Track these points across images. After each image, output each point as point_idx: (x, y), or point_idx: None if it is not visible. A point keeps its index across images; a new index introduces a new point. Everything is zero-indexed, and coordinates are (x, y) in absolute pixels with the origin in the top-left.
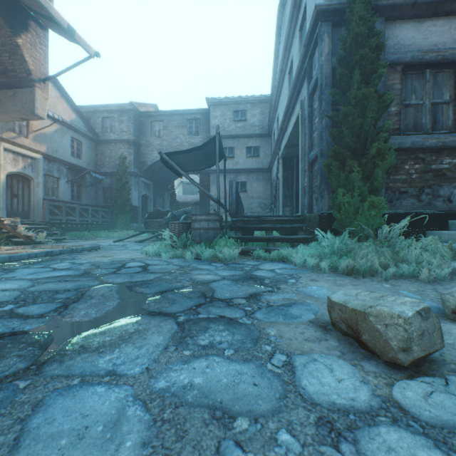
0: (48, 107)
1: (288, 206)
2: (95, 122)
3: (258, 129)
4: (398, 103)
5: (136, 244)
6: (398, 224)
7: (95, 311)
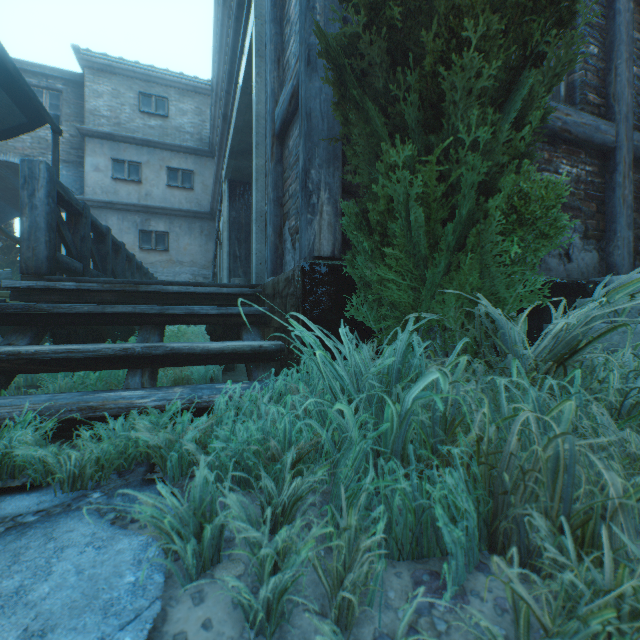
0: None
1: (240, 277)
2: None
3: (193, 139)
4: None
5: None
6: None
7: None
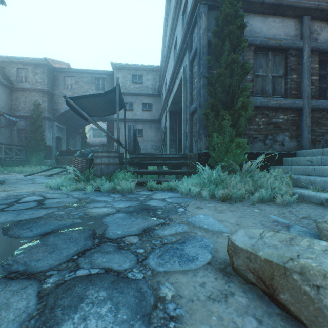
0: None
1: (173, 148)
2: (10, 71)
3: (152, 90)
4: (252, 73)
5: (45, 178)
6: (257, 160)
7: None
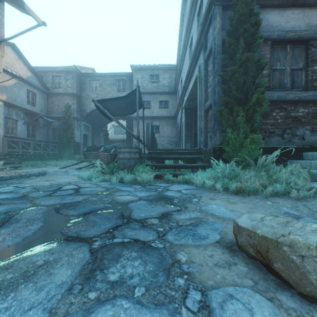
0: (8, 66)
1: (188, 143)
2: (47, 79)
3: (168, 88)
4: (268, 68)
5: (76, 170)
6: (272, 155)
7: (12, 237)
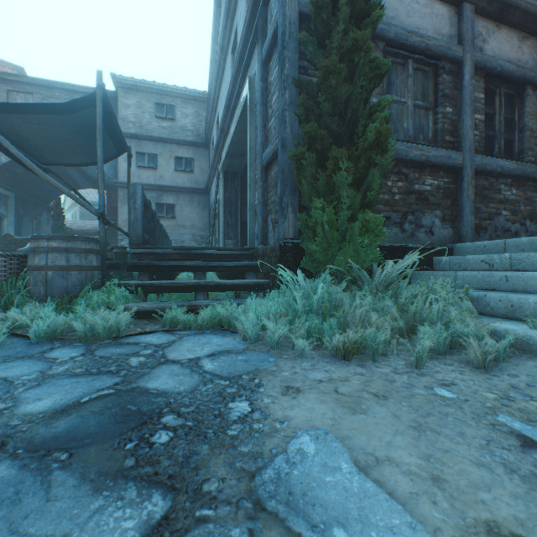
0: None
1: (231, 239)
2: None
3: (193, 135)
4: (381, 94)
5: None
6: (407, 260)
7: None
